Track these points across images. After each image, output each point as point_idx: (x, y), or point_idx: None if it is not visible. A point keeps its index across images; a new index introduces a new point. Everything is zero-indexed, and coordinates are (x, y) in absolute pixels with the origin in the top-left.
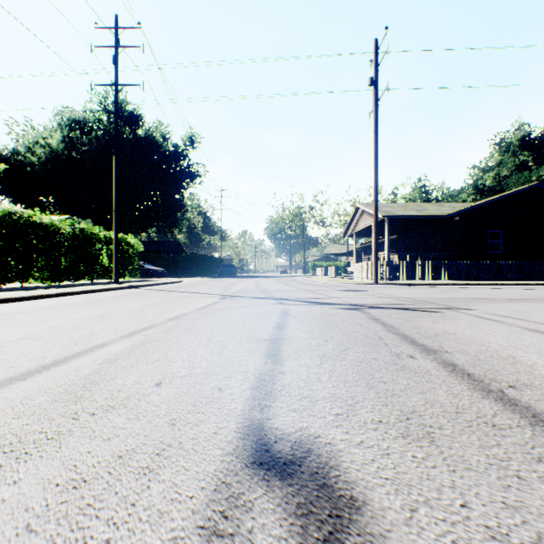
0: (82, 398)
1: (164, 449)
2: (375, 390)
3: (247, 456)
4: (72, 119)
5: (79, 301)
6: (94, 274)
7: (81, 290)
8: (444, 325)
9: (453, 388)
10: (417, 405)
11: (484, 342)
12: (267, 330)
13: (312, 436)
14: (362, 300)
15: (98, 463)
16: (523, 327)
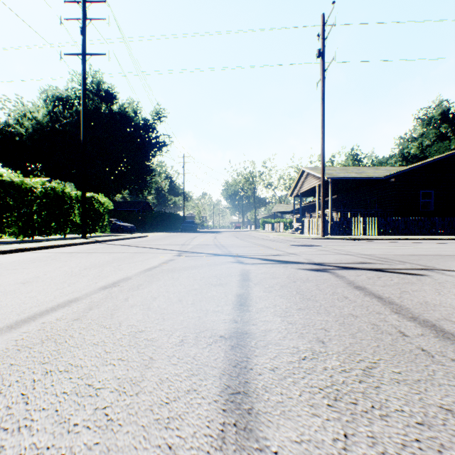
0: None
1: None
2: None
3: None
4: (56, 96)
5: (28, 258)
6: (67, 229)
7: (41, 245)
8: None
9: None
10: None
11: None
12: (224, 311)
13: None
14: (323, 257)
15: None
16: None
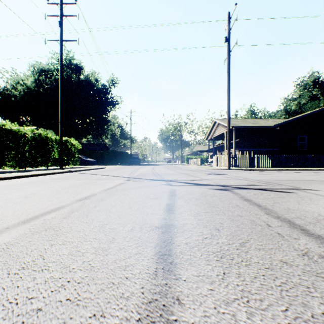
0: None
1: None
2: None
3: None
4: (40, 69)
5: (25, 182)
6: (49, 163)
7: (32, 174)
8: (312, 207)
9: None
10: None
11: None
12: (158, 213)
13: None
14: (227, 181)
15: None
16: None
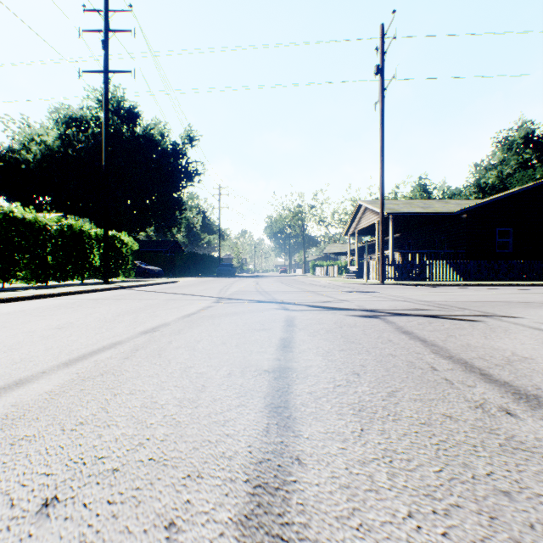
0: None
1: None
2: (507, 530)
3: None
4: (69, 116)
5: (51, 305)
6: (85, 273)
7: (61, 291)
8: (504, 343)
9: None
10: None
11: None
12: (268, 351)
13: None
14: (377, 304)
15: None
16: None
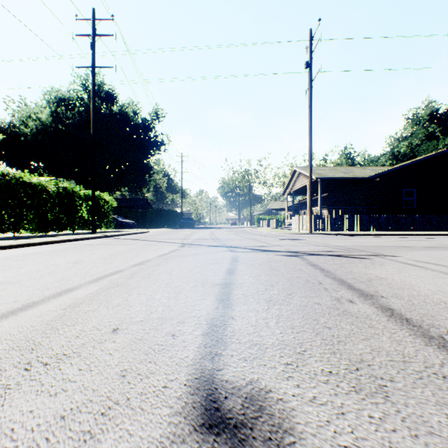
0: (39, 345)
1: (110, 407)
2: (321, 336)
3: (196, 416)
4: (59, 97)
5: (59, 248)
6: (76, 225)
7: (62, 239)
8: (375, 271)
9: (395, 334)
10: (364, 353)
11: (414, 286)
12: (219, 275)
13: (263, 390)
14: (300, 248)
15: (37, 426)
16: (445, 272)
